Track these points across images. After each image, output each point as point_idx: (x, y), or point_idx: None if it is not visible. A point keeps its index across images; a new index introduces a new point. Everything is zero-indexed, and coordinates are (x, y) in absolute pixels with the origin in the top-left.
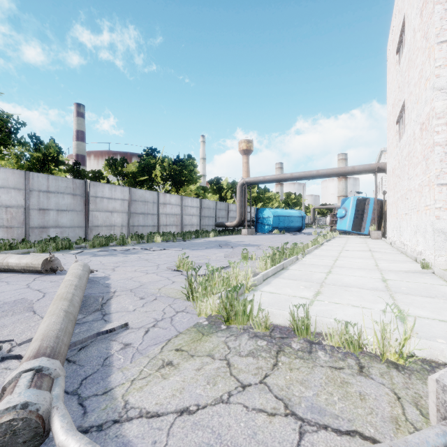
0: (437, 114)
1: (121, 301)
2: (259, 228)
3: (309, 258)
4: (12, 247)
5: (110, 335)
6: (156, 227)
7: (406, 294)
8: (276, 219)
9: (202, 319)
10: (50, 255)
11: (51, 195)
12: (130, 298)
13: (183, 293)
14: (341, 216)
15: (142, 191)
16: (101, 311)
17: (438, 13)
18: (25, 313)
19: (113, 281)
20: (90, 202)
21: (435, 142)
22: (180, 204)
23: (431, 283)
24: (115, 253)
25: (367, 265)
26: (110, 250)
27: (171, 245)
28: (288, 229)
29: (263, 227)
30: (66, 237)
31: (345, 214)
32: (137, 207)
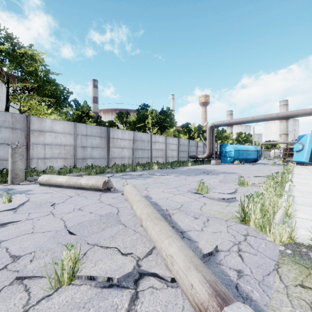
0: None
1: (182, 219)
2: (222, 159)
3: (298, 186)
4: (70, 171)
5: (209, 257)
6: (150, 158)
7: None
8: (236, 153)
9: (279, 246)
10: (108, 178)
11: (88, 138)
12: (186, 217)
13: (237, 217)
14: (298, 150)
15: (141, 134)
16: (175, 228)
17: None
18: (118, 226)
19: (156, 200)
20: (110, 142)
21: None
22: (165, 142)
23: None
24: (135, 177)
25: None
26: (129, 174)
27: (167, 171)
28: (245, 160)
29: (226, 158)
30: (96, 165)
31: (302, 148)
32: (138, 145)
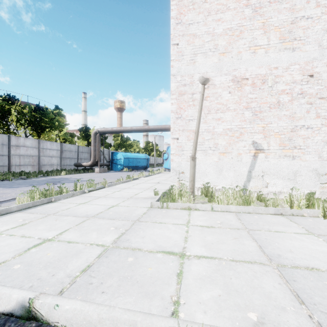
0: (172, 92)
1: None
2: (114, 167)
3: (99, 191)
4: None
5: None
6: (7, 167)
7: (100, 218)
8: (126, 160)
9: None
10: None
11: None
12: None
13: None
14: (166, 159)
15: None
16: None
17: (172, 24)
18: None
19: None
20: None
21: (171, 110)
22: (37, 147)
23: (142, 206)
24: None
25: (131, 194)
26: None
27: None
28: (136, 167)
29: (117, 166)
30: None
31: (167, 157)
32: None
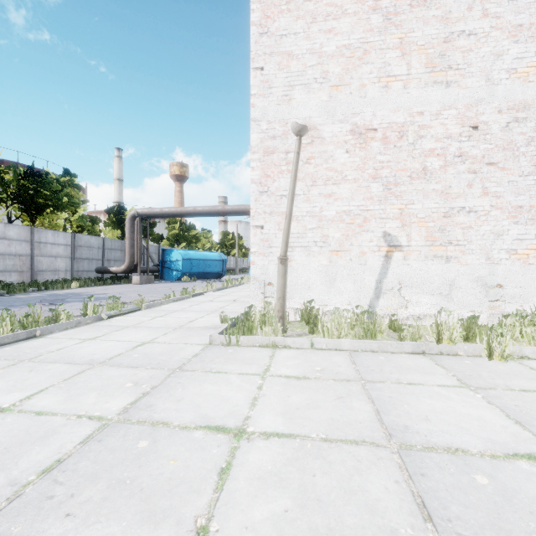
0: (253, 148)
1: None
2: (166, 274)
3: (127, 316)
4: None
5: None
6: None
7: (113, 366)
8: (187, 263)
9: None
10: None
11: None
12: None
13: None
14: None
15: None
16: None
17: (253, 35)
18: None
19: None
20: None
21: (251, 178)
22: (29, 240)
23: (195, 342)
24: None
25: (183, 321)
26: None
27: None
28: (204, 275)
29: (171, 273)
30: None
31: None
32: None
